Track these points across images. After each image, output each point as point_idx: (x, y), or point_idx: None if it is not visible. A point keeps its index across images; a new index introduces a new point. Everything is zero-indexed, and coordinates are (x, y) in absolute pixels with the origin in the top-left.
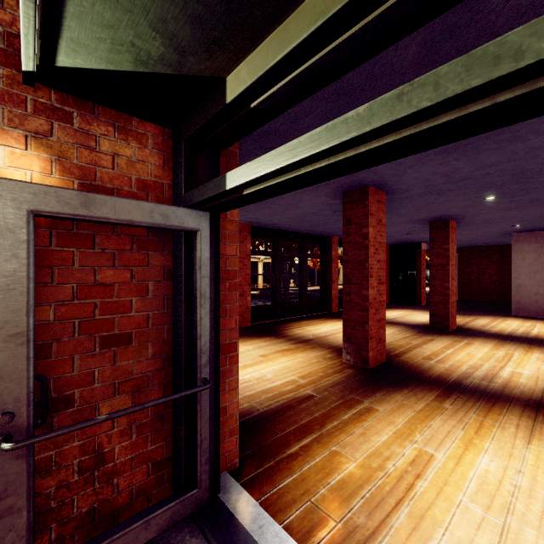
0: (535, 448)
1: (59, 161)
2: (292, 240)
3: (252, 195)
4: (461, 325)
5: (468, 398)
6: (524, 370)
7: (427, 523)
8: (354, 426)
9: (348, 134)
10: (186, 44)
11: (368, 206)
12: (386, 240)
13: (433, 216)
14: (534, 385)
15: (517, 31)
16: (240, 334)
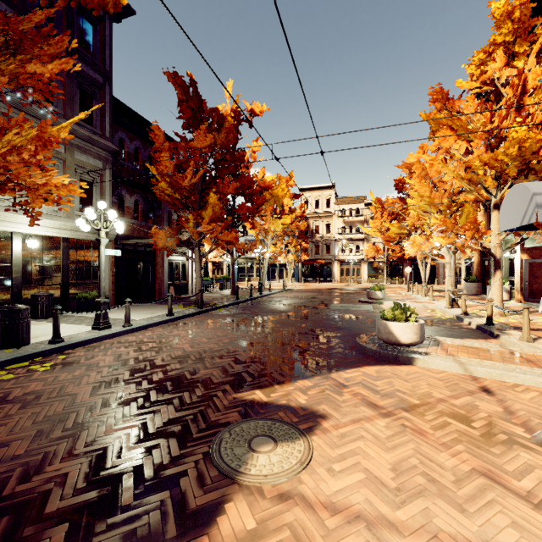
0: None
1: (528, 255)
2: None
3: None
4: None
5: None
6: None
7: None
8: None
9: None
10: None
11: None
12: None
13: None
14: None
15: None
16: None
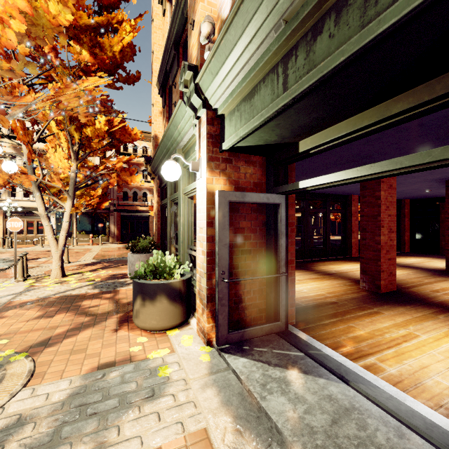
0: None
1: (228, 179)
2: (317, 199)
3: (310, 190)
4: None
5: None
6: None
7: (405, 355)
8: (365, 318)
9: (353, 176)
10: (286, 137)
11: None
12: (405, 196)
13: (447, 176)
14: None
15: (401, 157)
16: None
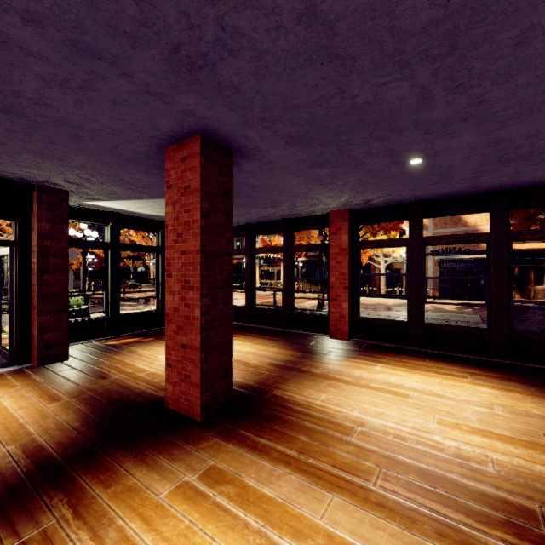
0: None
1: None
2: (455, 212)
3: None
4: None
5: (4, 476)
6: None
7: None
8: (37, 393)
9: None
10: None
11: (166, 178)
12: None
13: None
14: None
15: None
16: (298, 342)
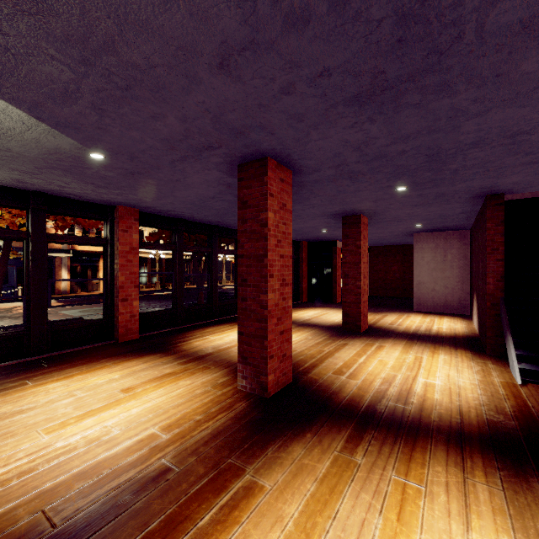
0: (478, 538)
1: None
2: (199, 232)
3: None
4: (372, 323)
5: (385, 437)
6: (436, 379)
7: None
8: None
9: None
10: None
11: (267, 184)
12: (303, 236)
13: (346, 209)
14: (449, 402)
15: None
16: (114, 353)
